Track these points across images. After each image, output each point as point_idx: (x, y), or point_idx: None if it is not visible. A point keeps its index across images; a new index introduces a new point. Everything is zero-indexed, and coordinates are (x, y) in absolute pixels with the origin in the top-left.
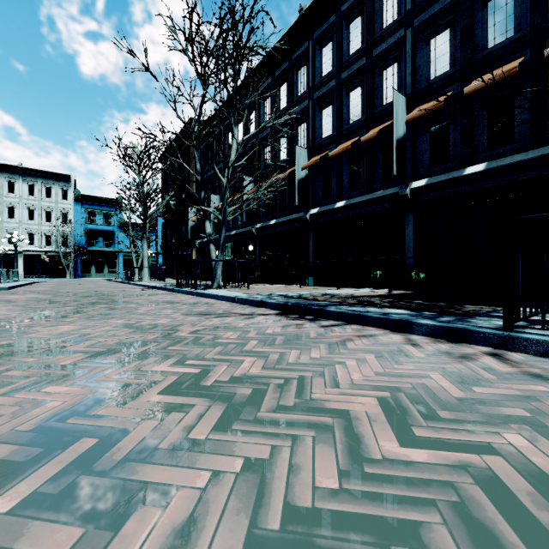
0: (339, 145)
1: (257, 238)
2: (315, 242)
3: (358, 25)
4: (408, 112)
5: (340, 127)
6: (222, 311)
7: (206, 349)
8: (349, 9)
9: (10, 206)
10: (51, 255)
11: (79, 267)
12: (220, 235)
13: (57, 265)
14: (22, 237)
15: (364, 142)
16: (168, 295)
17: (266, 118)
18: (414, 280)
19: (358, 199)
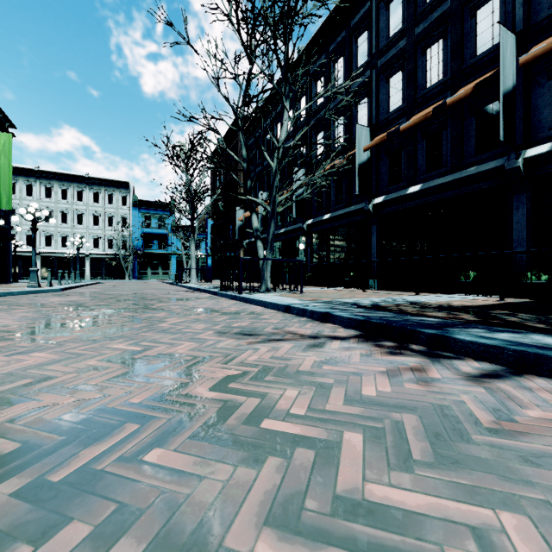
0: (412, 117)
1: (309, 236)
2: (379, 237)
3: None
4: (519, 56)
5: (413, 94)
6: (272, 329)
7: (236, 472)
8: None
9: (79, 213)
10: (112, 257)
11: (136, 269)
12: (269, 229)
13: (117, 267)
14: (84, 240)
15: (452, 104)
16: (209, 300)
17: (318, 101)
18: (533, 283)
19: (440, 180)
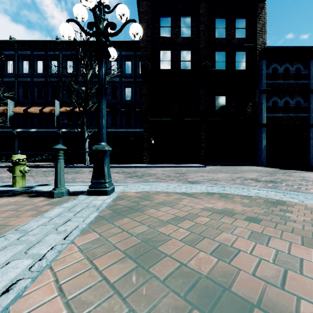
0: (32, 106)
1: None
2: (19, 143)
3: (42, 64)
4: (61, 106)
5: (33, 99)
6: None
7: None
8: (37, 55)
9: None
10: None
11: None
12: None
13: None
14: None
15: (44, 112)
16: None
17: None
18: None
19: (42, 130)
